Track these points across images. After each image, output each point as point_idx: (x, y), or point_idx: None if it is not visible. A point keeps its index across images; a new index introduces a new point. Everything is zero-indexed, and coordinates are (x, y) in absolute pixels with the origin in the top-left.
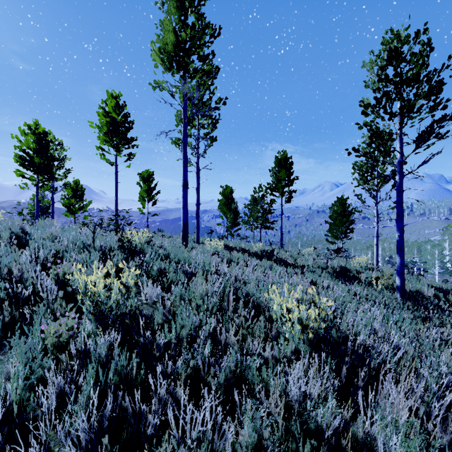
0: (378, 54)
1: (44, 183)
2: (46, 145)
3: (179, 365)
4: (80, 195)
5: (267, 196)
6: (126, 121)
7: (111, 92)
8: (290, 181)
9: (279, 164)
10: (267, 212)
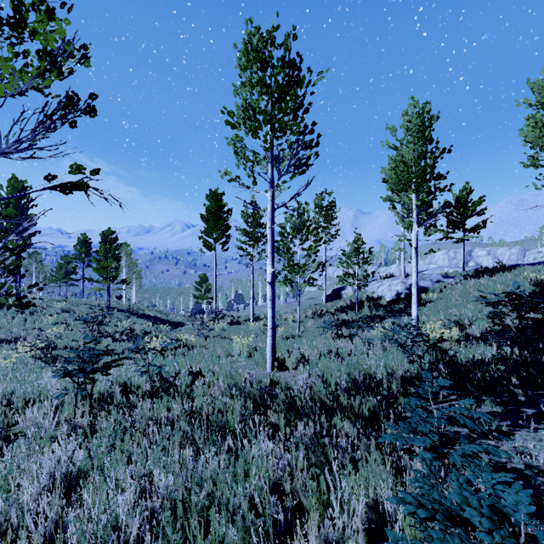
0: (101, 237)
1: None
2: None
3: (38, 310)
4: None
5: (72, 262)
6: None
7: None
8: (89, 255)
9: (81, 243)
10: (72, 274)
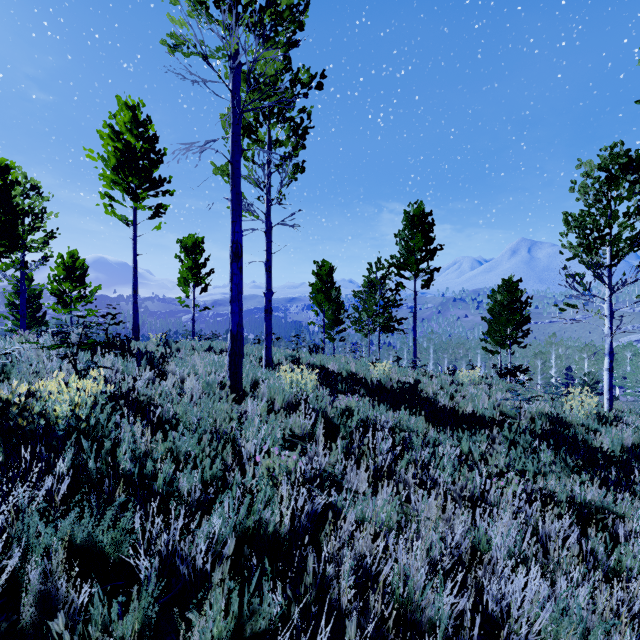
0: None
1: (2, 256)
2: (6, 188)
3: None
4: (79, 276)
5: (390, 278)
6: (153, 149)
7: (126, 100)
8: (430, 253)
9: (411, 225)
10: (390, 305)
